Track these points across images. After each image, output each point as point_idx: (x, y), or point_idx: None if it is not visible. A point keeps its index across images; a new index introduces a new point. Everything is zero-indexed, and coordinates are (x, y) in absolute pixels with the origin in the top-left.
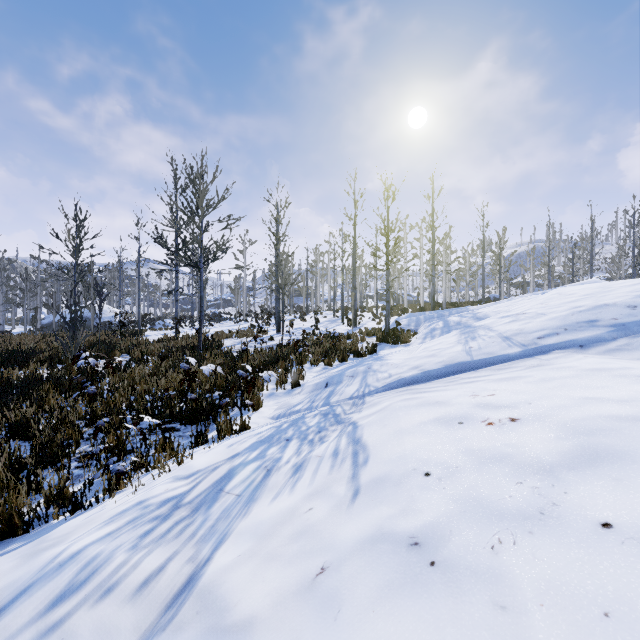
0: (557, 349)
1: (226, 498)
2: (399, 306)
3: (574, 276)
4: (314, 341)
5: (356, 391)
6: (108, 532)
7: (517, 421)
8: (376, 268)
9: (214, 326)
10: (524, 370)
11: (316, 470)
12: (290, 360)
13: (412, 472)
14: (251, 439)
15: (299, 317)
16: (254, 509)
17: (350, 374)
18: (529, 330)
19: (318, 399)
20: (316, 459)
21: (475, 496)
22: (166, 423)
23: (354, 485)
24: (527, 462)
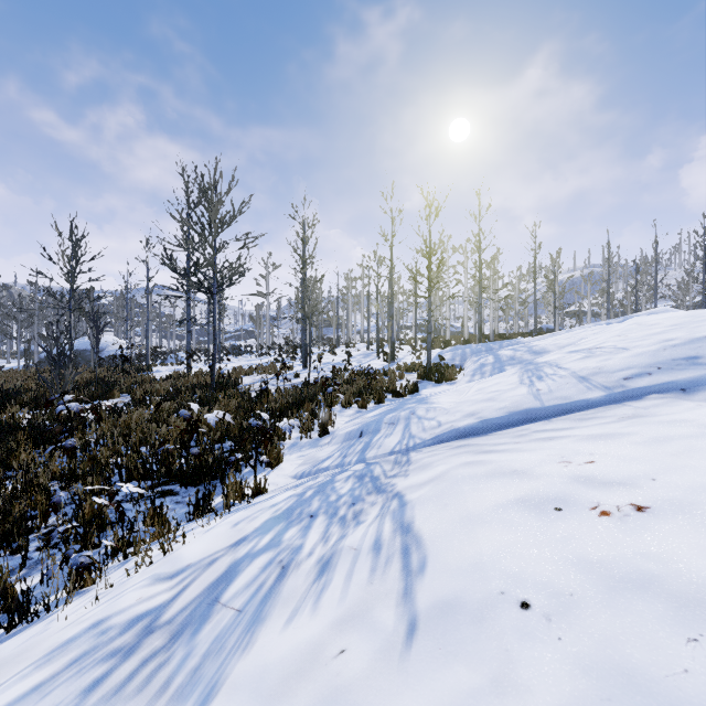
0: (652, 393)
1: (221, 615)
2: (441, 338)
3: (637, 304)
4: (346, 378)
5: (398, 444)
6: (36, 684)
7: (647, 511)
8: (416, 295)
9: (233, 360)
10: (619, 423)
11: (350, 573)
12: (318, 402)
13: (499, 598)
14: (264, 514)
15: (329, 350)
16: (260, 637)
17: (389, 421)
18: (611, 368)
19: (351, 453)
20: (350, 553)
21: (619, 663)
22: (162, 484)
23: (408, 611)
24: (691, 594)
